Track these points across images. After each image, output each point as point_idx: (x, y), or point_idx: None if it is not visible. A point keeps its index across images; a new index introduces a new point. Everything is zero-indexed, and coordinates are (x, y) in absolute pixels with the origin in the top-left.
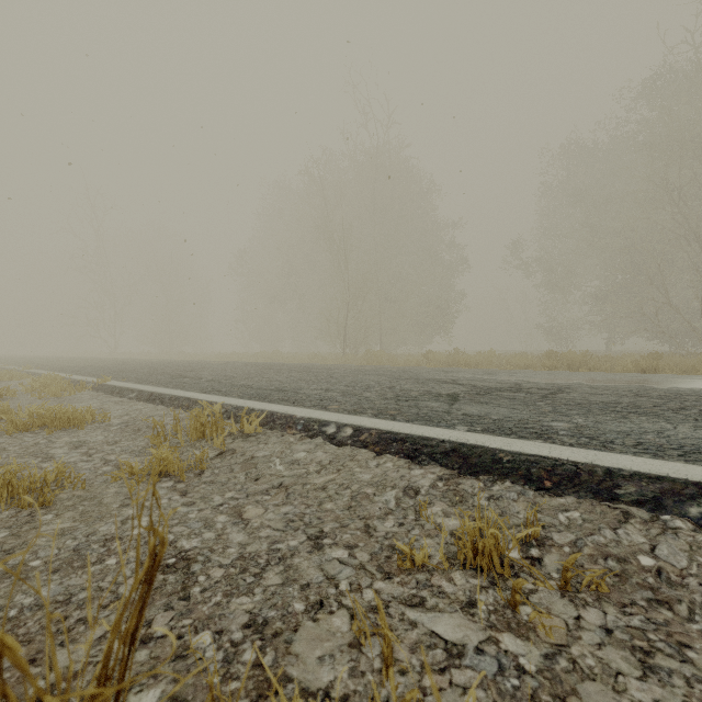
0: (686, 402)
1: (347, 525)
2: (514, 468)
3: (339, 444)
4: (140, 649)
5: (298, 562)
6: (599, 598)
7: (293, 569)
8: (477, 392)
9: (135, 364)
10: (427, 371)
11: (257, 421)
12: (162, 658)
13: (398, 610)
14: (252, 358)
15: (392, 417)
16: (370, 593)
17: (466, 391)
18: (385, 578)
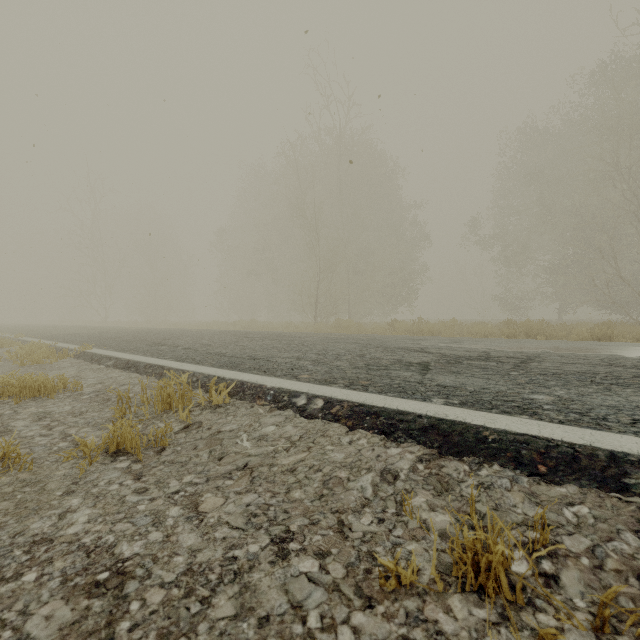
0: None
1: (317, 522)
2: (502, 449)
3: (309, 417)
4: None
5: (258, 578)
6: None
7: (250, 591)
8: (447, 360)
9: (120, 332)
10: (394, 339)
11: (225, 392)
12: None
13: None
14: (231, 326)
15: (364, 388)
16: (347, 634)
17: (436, 359)
18: (365, 607)
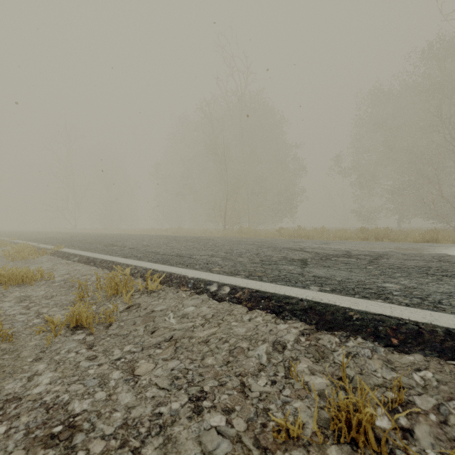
0: None
1: (224, 384)
2: (364, 326)
3: (219, 300)
4: None
5: (178, 431)
6: None
7: (172, 442)
8: (320, 257)
9: (84, 236)
10: (281, 241)
11: (158, 281)
12: None
13: None
14: (164, 232)
15: (259, 278)
16: None
17: (312, 256)
18: None
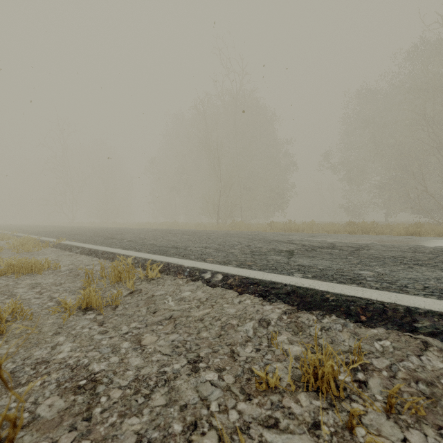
0: None
1: (217, 351)
2: (338, 306)
3: (213, 286)
4: None
5: (179, 383)
6: (418, 420)
7: (175, 391)
8: (306, 249)
9: (83, 230)
10: (271, 234)
11: (157, 270)
12: None
13: (257, 431)
14: (159, 226)
15: (249, 267)
16: (234, 414)
17: (299, 248)
18: (246, 399)
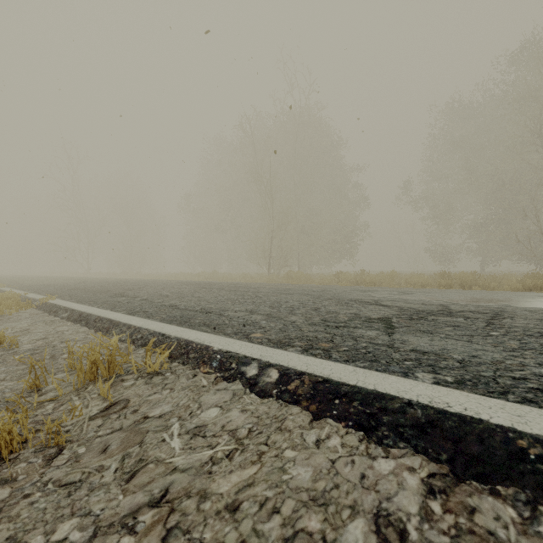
0: None
1: None
2: None
3: (261, 394)
4: None
5: None
6: None
7: None
8: (409, 315)
9: (92, 283)
10: (344, 290)
11: (163, 358)
12: None
13: None
14: (195, 277)
15: (326, 353)
16: None
17: (396, 314)
18: None
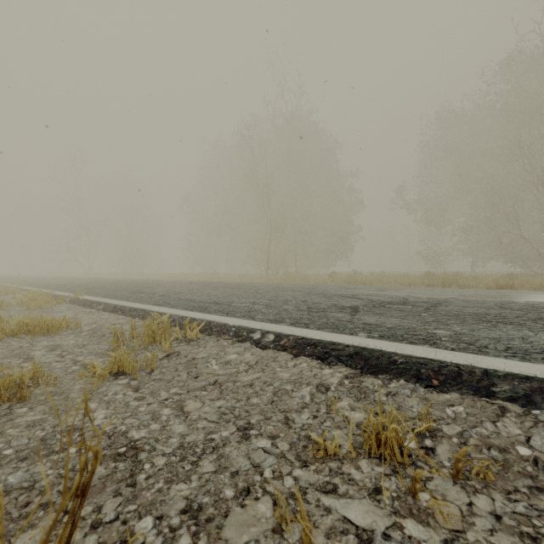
0: (541, 313)
1: (270, 418)
2: (407, 369)
3: (263, 348)
4: (90, 534)
5: (229, 451)
6: (486, 485)
7: (224, 458)
8: (373, 305)
9: (104, 282)
10: (332, 288)
11: (197, 329)
12: (109, 543)
13: (314, 496)
14: (196, 277)
15: (306, 325)
16: (290, 480)
17: (364, 304)
18: (302, 466)
